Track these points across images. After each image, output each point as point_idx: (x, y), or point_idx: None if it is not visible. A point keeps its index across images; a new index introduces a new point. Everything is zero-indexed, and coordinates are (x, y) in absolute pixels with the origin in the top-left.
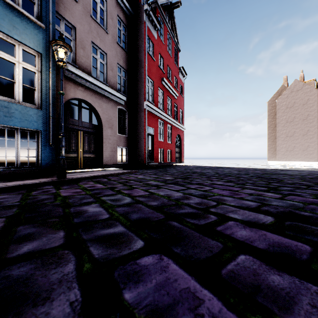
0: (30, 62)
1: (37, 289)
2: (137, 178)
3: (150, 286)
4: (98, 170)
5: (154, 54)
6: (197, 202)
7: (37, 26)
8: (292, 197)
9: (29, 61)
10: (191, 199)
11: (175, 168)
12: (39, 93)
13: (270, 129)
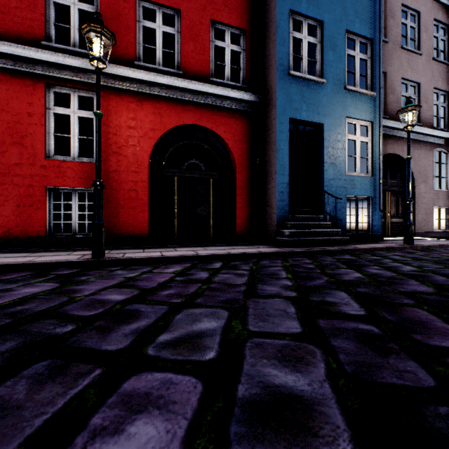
0: None
1: None
2: None
3: None
4: (416, 239)
5: None
6: None
7: (369, 97)
8: None
9: None
10: None
11: None
12: (370, 161)
13: None
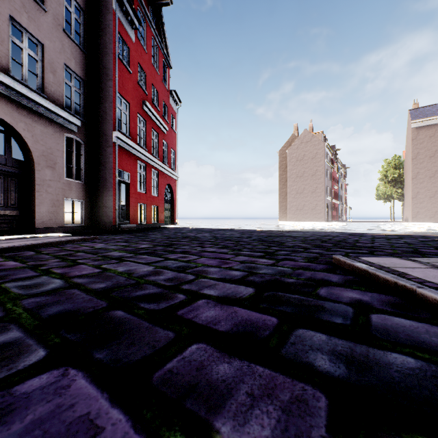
0: None
1: None
2: (93, 247)
3: (16, 429)
4: (24, 238)
5: (131, 64)
6: (168, 278)
7: None
8: (285, 262)
9: None
10: (161, 275)
11: (161, 232)
12: None
13: (281, 184)
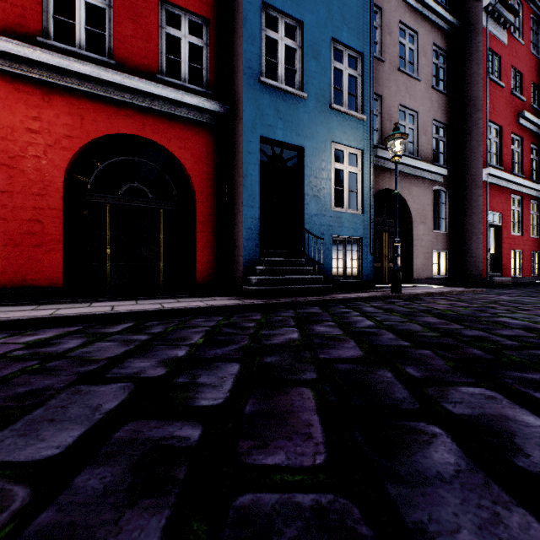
0: (337, 160)
1: None
2: (503, 299)
3: None
4: (412, 286)
5: (502, 76)
6: None
7: (359, 121)
8: None
9: (336, 160)
10: None
11: None
12: (360, 196)
13: None
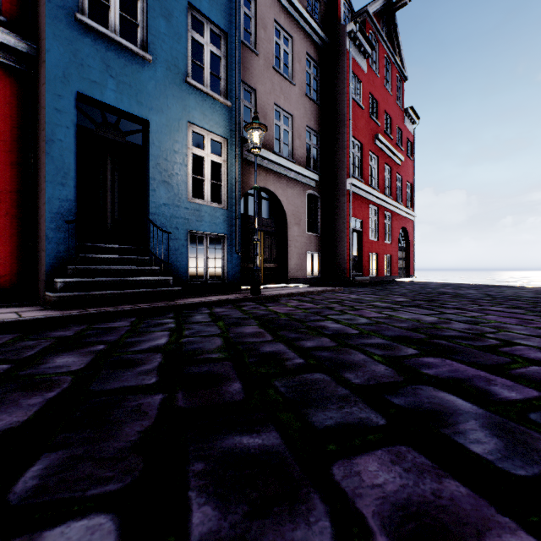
0: None
1: (351, 362)
2: (350, 298)
3: (443, 370)
4: (284, 287)
5: (363, 99)
6: (463, 327)
7: (223, 106)
8: None
9: None
10: (453, 324)
11: (401, 286)
12: (225, 189)
13: None
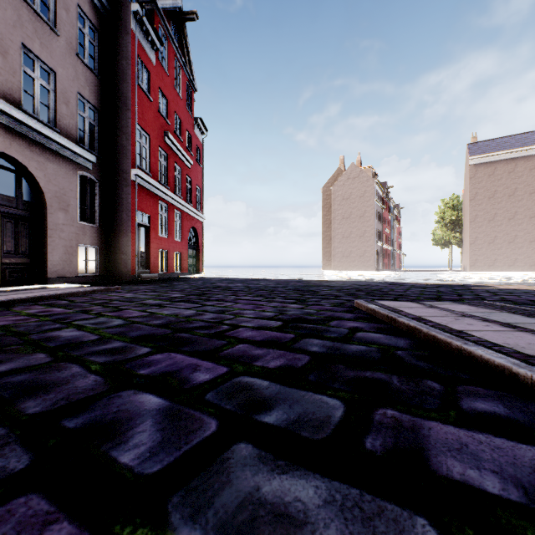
0: None
1: (52, 381)
2: (124, 297)
3: (161, 366)
4: (39, 288)
5: (151, 90)
6: (211, 317)
7: None
8: (313, 306)
9: None
10: (205, 316)
11: (187, 282)
12: None
13: (324, 227)
